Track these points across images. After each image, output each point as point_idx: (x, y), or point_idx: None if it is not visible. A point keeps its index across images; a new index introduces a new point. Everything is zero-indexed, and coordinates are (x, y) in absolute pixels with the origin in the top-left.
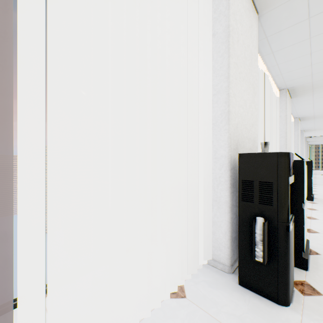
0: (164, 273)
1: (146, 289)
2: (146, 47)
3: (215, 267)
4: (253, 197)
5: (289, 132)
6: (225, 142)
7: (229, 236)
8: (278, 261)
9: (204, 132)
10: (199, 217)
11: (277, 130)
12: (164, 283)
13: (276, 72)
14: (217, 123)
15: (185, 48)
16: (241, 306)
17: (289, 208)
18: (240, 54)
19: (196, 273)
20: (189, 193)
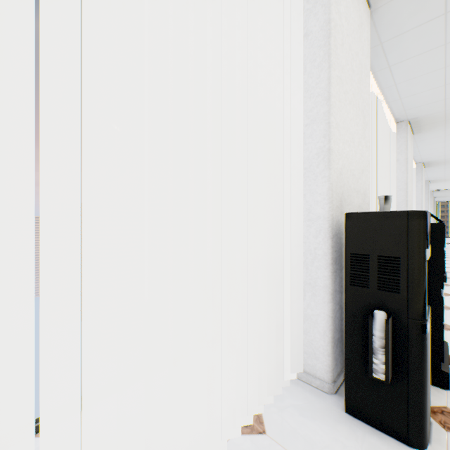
0: (232, 393)
1: (205, 420)
2: (204, 57)
3: (308, 383)
4: (369, 280)
5: (410, 184)
6: (324, 195)
7: (330, 337)
8: (408, 379)
9: (291, 181)
10: (284, 308)
11: (394, 181)
12: (232, 409)
13: (393, 96)
14: (312, 168)
15: (263, 56)
16: (352, 448)
17: (426, 298)
18: (346, 64)
19: (280, 394)
20: (268, 272)
